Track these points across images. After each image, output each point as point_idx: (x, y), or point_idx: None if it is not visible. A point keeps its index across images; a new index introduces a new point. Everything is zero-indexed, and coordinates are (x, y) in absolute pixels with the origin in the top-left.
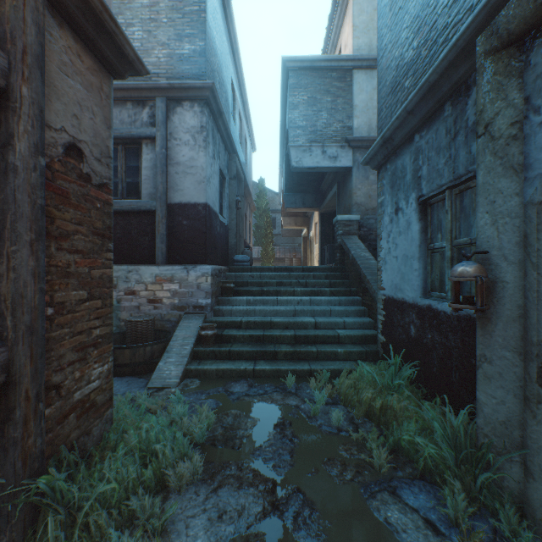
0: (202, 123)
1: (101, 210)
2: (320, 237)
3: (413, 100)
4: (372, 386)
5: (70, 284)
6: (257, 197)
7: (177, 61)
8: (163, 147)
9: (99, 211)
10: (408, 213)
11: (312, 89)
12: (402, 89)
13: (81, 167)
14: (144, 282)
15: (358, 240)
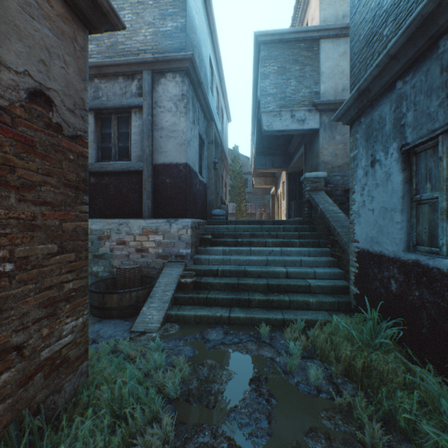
0: (183, 91)
1: (74, 162)
2: (287, 194)
3: (399, 41)
4: (349, 341)
5: (36, 237)
6: (231, 162)
7: (161, 38)
8: (148, 115)
9: (72, 163)
10: (388, 164)
11: (281, 59)
12: (380, 38)
13: (50, 116)
14: (133, 233)
15: (325, 196)
